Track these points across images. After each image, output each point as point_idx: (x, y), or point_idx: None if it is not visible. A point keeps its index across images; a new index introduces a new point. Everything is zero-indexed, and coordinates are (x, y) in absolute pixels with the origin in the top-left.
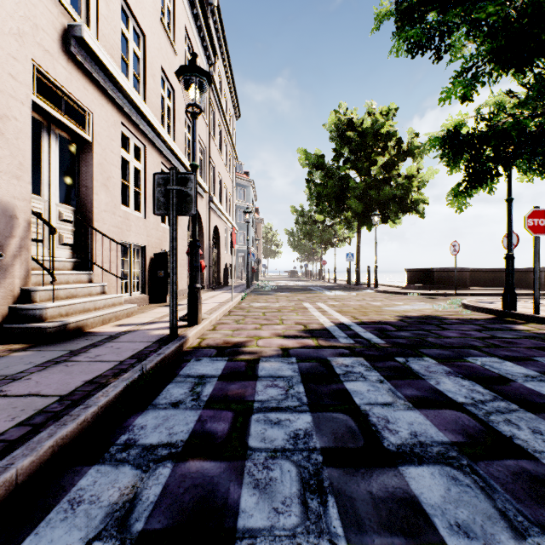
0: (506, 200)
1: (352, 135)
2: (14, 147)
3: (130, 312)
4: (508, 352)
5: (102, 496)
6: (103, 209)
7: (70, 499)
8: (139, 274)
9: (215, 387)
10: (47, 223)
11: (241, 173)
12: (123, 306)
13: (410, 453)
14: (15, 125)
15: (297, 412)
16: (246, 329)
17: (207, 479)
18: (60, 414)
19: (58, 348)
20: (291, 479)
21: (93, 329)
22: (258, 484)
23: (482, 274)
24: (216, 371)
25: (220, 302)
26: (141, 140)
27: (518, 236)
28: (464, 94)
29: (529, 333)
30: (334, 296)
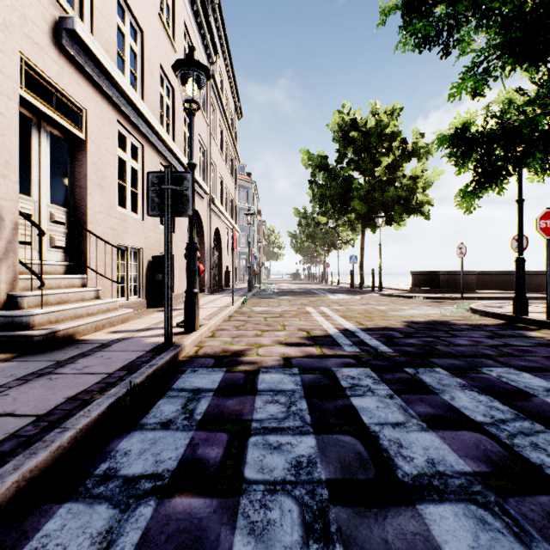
0: (516, 201)
1: (355, 136)
2: (0, 144)
3: (126, 318)
4: (524, 362)
5: (69, 546)
6: (97, 211)
7: (31, 549)
8: (136, 278)
9: (210, 404)
10: (35, 225)
11: (243, 174)
12: (118, 312)
13: (428, 487)
14: (1, 121)
15: (300, 434)
16: (246, 336)
17: (194, 522)
18: (33, 439)
19: (44, 358)
20: (292, 521)
21: (85, 336)
22: (254, 528)
23: (488, 277)
24: (212, 384)
25: (221, 307)
26: (139, 139)
27: (527, 238)
28: (475, 90)
29: (543, 340)
30: (337, 300)
